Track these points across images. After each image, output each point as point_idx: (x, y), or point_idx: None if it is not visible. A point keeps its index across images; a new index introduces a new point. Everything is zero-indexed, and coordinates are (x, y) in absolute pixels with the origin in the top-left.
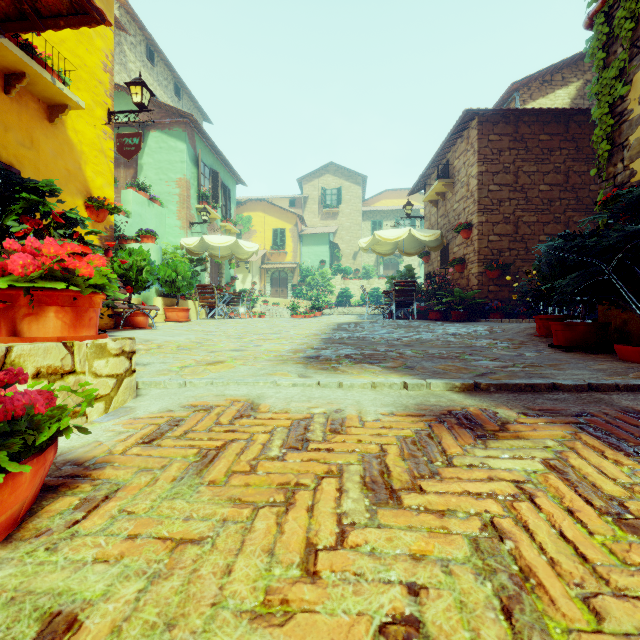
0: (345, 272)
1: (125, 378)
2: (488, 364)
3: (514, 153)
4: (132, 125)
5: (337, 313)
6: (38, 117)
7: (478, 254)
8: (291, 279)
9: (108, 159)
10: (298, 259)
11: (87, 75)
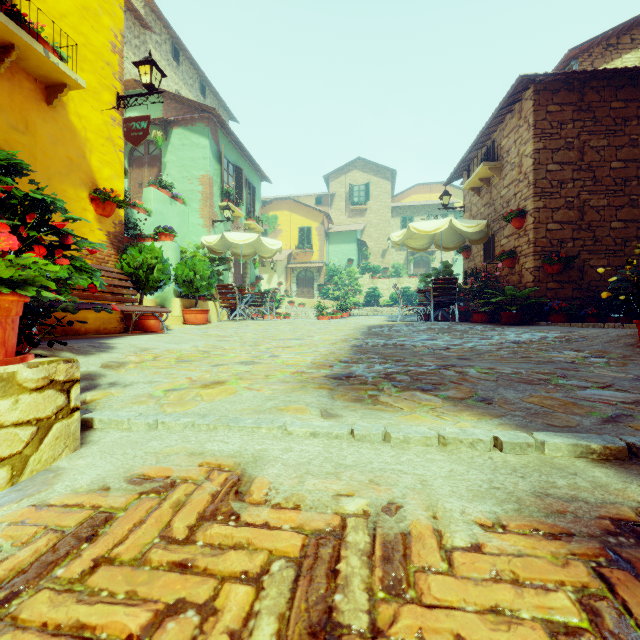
0: (373, 271)
1: (56, 422)
2: (605, 396)
3: (579, 125)
4: (155, 123)
5: (366, 314)
6: (34, 98)
7: (534, 245)
8: (317, 279)
9: (117, 148)
10: (324, 258)
11: (92, 55)
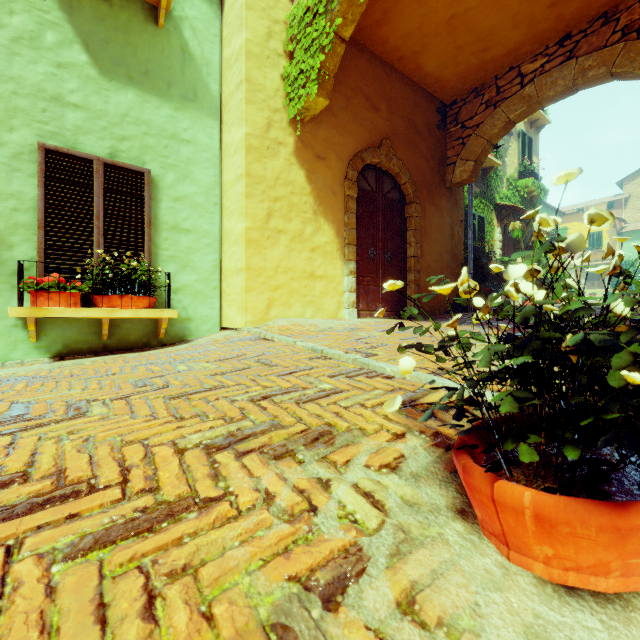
0: None
1: None
2: None
3: None
4: None
5: None
6: None
7: None
8: None
9: None
10: None
11: None
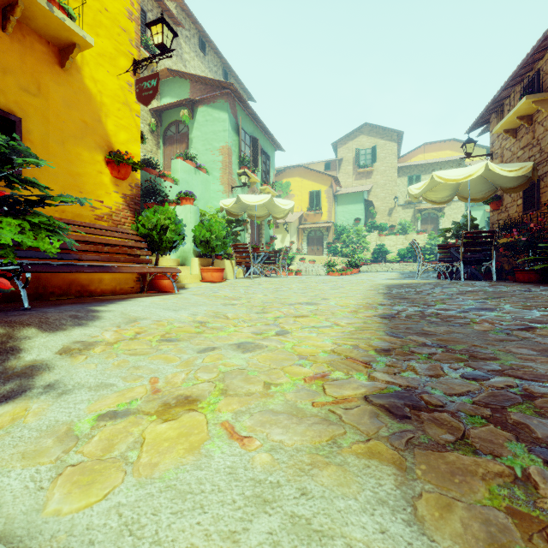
0: (380, 228)
1: None
2: None
3: None
4: (183, 104)
5: (375, 270)
6: (47, 61)
7: None
8: (326, 237)
9: (134, 113)
10: (333, 218)
11: (108, 21)
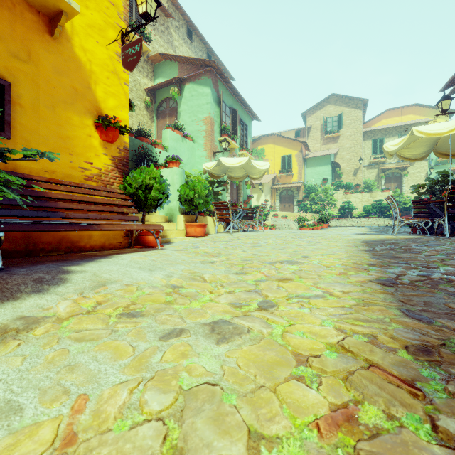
0: (346, 187)
1: None
2: None
3: None
4: (173, 82)
5: (344, 225)
6: (37, 30)
7: None
8: (296, 196)
9: (122, 81)
10: (302, 179)
11: None
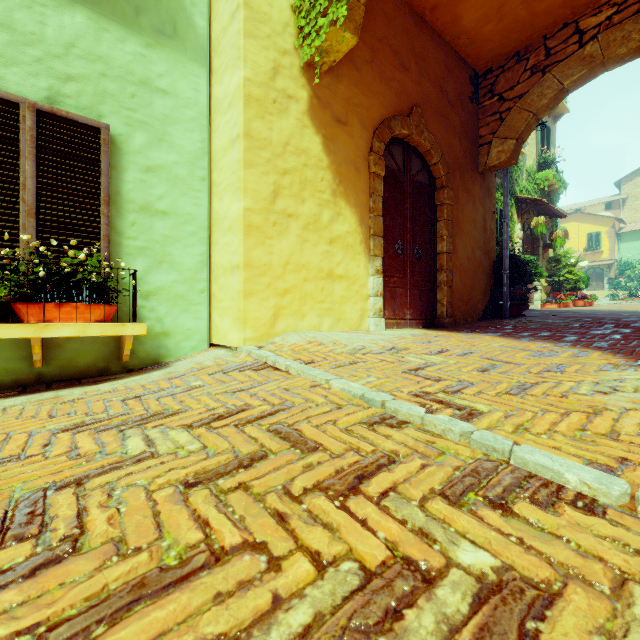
0: None
1: None
2: None
3: None
4: None
5: None
6: None
7: None
8: (607, 274)
9: None
10: (615, 255)
11: None
